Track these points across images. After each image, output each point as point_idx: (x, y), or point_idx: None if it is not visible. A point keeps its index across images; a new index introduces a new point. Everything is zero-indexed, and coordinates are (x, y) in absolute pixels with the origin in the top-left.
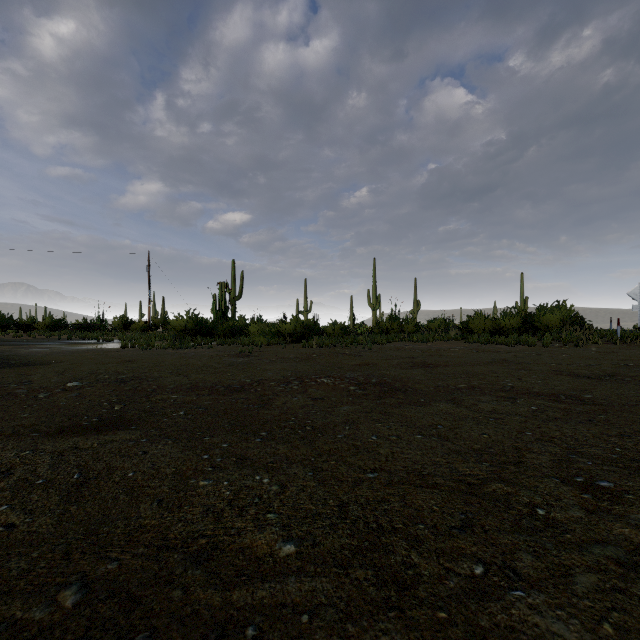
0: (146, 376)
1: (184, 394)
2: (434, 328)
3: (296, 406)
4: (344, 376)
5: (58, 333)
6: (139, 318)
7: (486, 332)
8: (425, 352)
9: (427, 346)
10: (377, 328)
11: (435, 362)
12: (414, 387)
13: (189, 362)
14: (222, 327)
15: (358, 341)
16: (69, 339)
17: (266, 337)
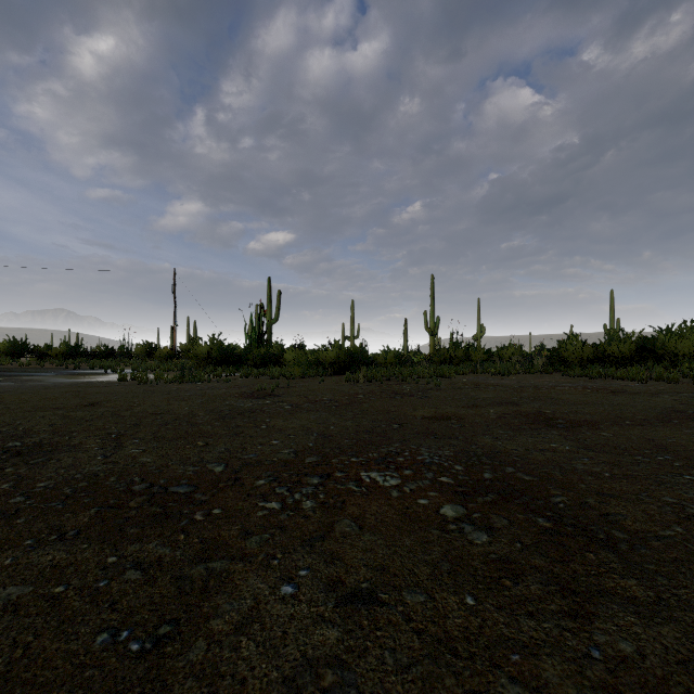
0: (56, 443)
1: (8, 534)
2: (507, 356)
3: (269, 680)
4: (419, 460)
5: (72, 361)
6: (170, 345)
7: (584, 362)
8: (521, 392)
9: (514, 381)
10: (438, 356)
11: (560, 414)
12: (616, 516)
13: (171, 408)
14: (253, 355)
15: (418, 373)
16: (78, 368)
17: (302, 367)
